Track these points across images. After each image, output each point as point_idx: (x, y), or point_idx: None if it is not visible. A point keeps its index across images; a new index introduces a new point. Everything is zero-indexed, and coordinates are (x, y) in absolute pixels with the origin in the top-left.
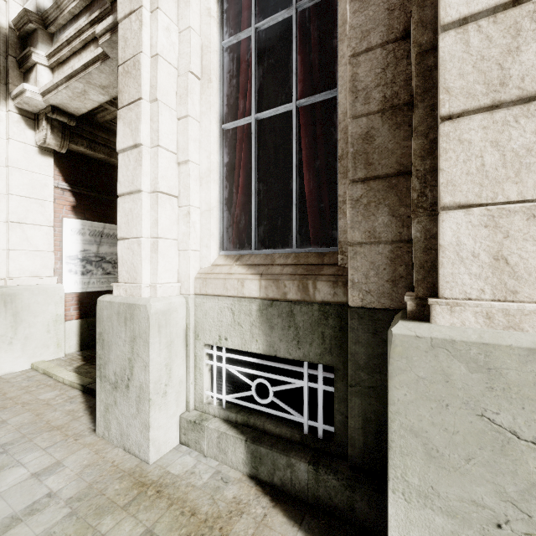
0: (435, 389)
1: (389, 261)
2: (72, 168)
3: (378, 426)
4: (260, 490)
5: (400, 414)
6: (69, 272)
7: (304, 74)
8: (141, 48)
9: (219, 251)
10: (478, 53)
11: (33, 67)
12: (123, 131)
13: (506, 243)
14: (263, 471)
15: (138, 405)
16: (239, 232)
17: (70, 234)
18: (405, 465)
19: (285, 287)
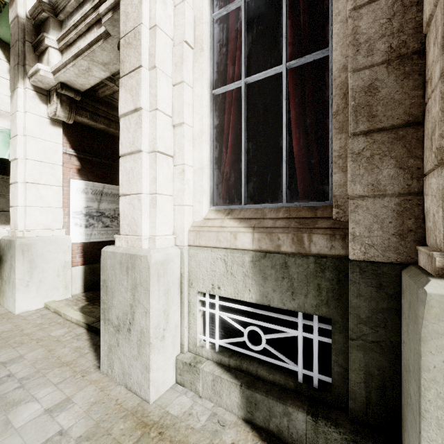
0: None
1: (396, 214)
2: (77, 137)
3: (382, 382)
4: (257, 435)
5: (437, 383)
6: (75, 225)
7: (293, 37)
8: (141, 20)
9: (209, 206)
10: None
11: (45, 50)
12: (124, 97)
13: None
14: (258, 416)
15: (139, 348)
16: (228, 188)
17: (76, 192)
18: None
19: (278, 240)
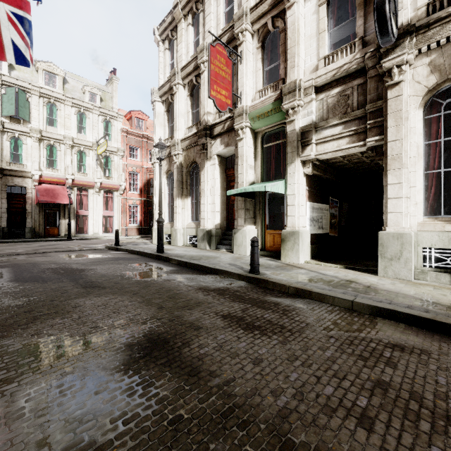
0: None
1: None
2: (307, 180)
3: None
4: None
5: None
6: (307, 225)
7: None
8: (402, 153)
9: (422, 216)
10: None
11: (309, 144)
12: (391, 178)
13: None
14: None
15: (405, 264)
16: (430, 209)
17: (307, 208)
18: None
19: None
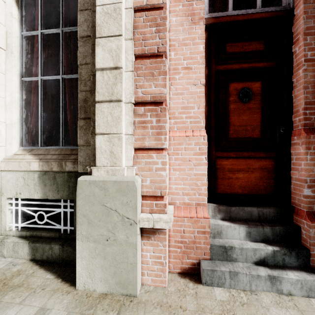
0: (91, 198)
1: None
2: None
3: None
4: (35, 264)
5: (80, 210)
6: None
7: (67, 62)
8: None
9: (19, 147)
10: (106, 81)
11: None
12: None
13: (113, 147)
14: (38, 255)
15: None
16: (34, 137)
17: None
18: (82, 228)
19: (52, 165)
